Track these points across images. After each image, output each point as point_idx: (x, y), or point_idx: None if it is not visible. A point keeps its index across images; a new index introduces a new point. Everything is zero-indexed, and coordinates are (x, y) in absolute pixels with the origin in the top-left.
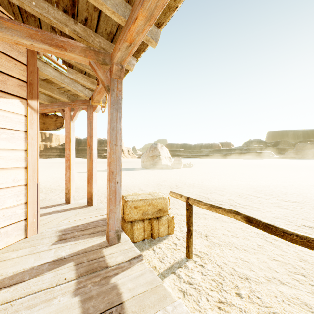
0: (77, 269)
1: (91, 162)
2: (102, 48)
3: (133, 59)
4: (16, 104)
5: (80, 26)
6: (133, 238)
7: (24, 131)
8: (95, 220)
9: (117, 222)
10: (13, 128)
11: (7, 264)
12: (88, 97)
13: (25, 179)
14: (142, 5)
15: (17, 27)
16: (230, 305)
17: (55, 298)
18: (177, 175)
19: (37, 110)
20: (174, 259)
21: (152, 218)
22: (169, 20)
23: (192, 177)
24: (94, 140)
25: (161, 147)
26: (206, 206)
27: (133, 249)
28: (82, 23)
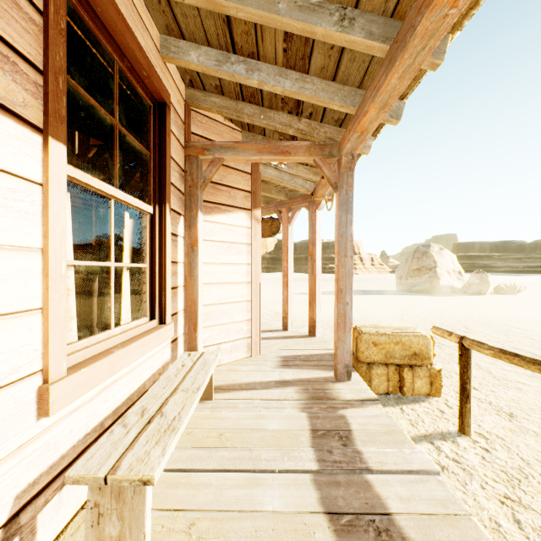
0: (302, 393)
1: (313, 278)
2: (328, 139)
3: (368, 139)
4: (243, 217)
5: (304, 122)
6: (370, 386)
7: (248, 244)
8: (319, 353)
9: (347, 355)
10: (241, 241)
11: (240, 374)
12: (309, 192)
13: (249, 295)
14: (372, 101)
15: (250, 146)
16: (525, 508)
17: (284, 408)
18: (474, 307)
19: (259, 220)
20: (435, 429)
21: (402, 365)
22: (415, 87)
23: (511, 314)
24: (317, 248)
25: (438, 252)
26: (492, 351)
27: (367, 392)
28: (306, 118)
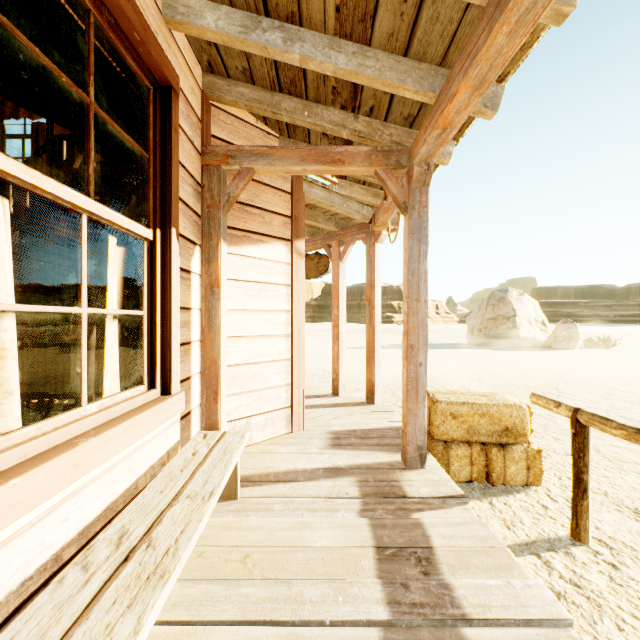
0: (360, 487)
1: (371, 330)
2: (395, 143)
3: (448, 144)
4: (281, 250)
5: (362, 121)
6: (448, 471)
7: (288, 285)
8: (380, 426)
9: (420, 433)
10: (278, 282)
11: (277, 458)
12: (366, 220)
13: (289, 352)
14: (464, 75)
15: (289, 153)
16: None
17: (337, 510)
18: (564, 365)
19: (302, 254)
20: (540, 533)
21: (489, 443)
22: (520, 63)
23: (609, 374)
24: (376, 292)
25: (518, 298)
26: (624, 431)
27: (449, 484)
28: (365, 115)
